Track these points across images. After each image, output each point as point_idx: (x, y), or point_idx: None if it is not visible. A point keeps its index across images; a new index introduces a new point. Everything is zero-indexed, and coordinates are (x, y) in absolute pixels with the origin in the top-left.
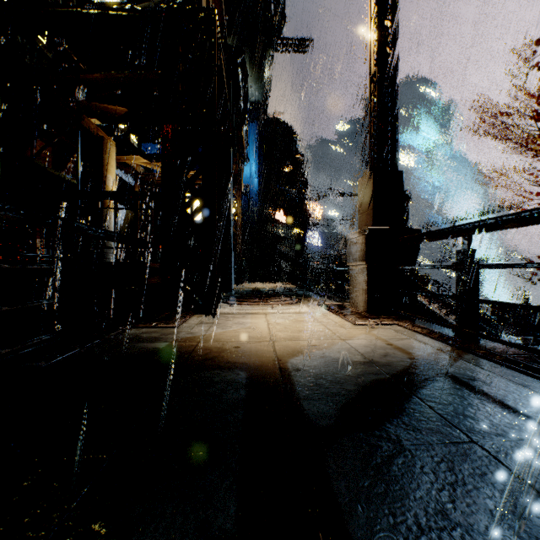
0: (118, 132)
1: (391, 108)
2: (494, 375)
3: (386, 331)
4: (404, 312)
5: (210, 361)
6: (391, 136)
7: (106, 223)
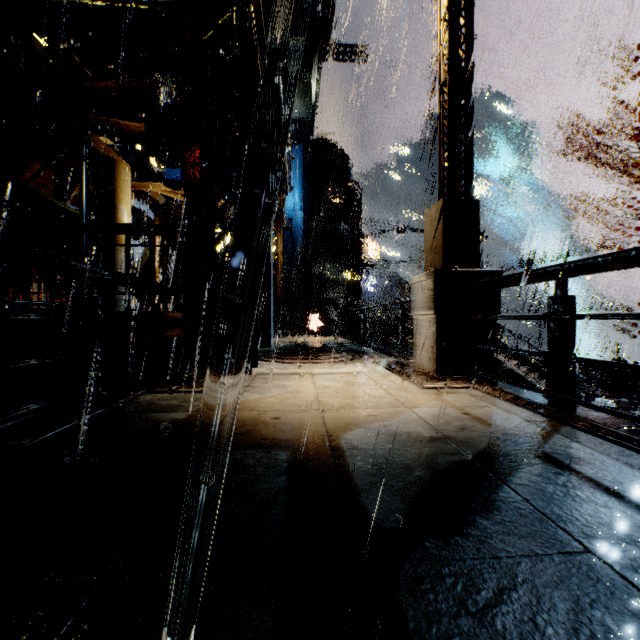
0: (134, 153)
1: (464, 124)
2: (602, 454)
3: (461, 396)
4: (482, 373)
5: (242, 437)
6: (465, 158)
7: (119, 263)
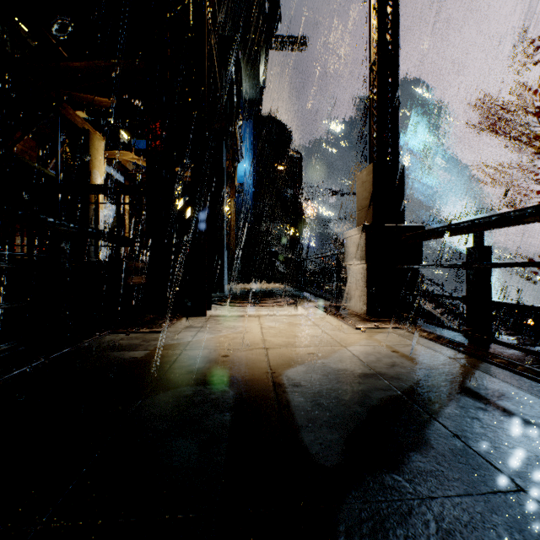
0: (107, 126)
1: (391, 98)
2: (521, 389)
3: (389, 335)
4: (407, 315)
5: (193, 374)
6: (392, 128)
7: (93, 220)
